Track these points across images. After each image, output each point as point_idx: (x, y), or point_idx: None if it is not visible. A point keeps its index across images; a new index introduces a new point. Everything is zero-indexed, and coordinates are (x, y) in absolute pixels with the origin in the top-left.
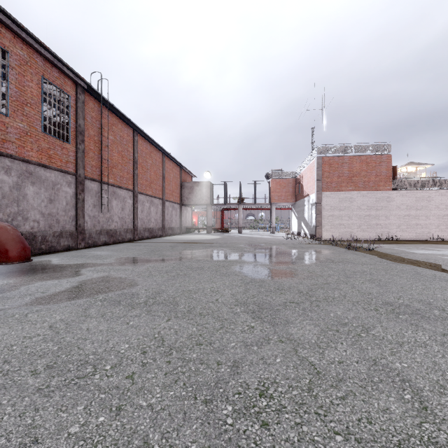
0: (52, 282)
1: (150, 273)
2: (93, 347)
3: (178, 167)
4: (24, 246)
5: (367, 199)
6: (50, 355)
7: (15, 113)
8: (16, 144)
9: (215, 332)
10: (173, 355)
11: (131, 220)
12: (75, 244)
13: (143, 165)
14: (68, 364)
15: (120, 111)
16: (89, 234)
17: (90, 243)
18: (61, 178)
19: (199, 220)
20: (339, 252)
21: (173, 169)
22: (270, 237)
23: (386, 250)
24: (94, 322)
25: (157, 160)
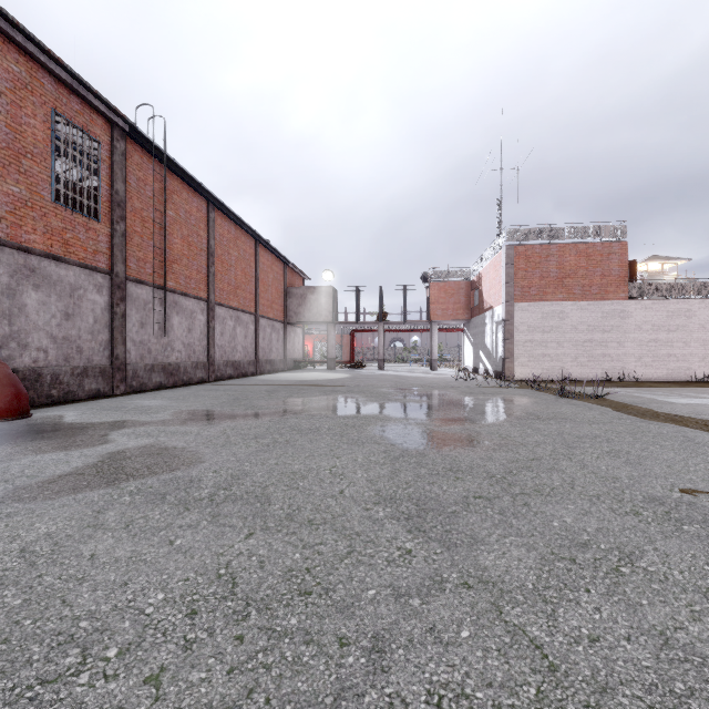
0: (54, 456)
1: (228, 439)
2: (93, 600)
3: (281, 263)
4: (18, 391)
5: (587, 315)
6: (2, 619)
7: (6, 168)
8: (7, 221)
9: (336, 564)
10: (250, 621)
11: (203, 348)
12: (109, 388)
13: (223, 259)
14: (32, 643)
15: (184, 170)
16: (133, 371)
17: (135, 387)
18: (86, 278)
19: (316, 349)
20: (546, 401)
21: (273, 265)
22: (430, 376)
23: (624, 397)
24: (108, 540)
25: (246, 251)
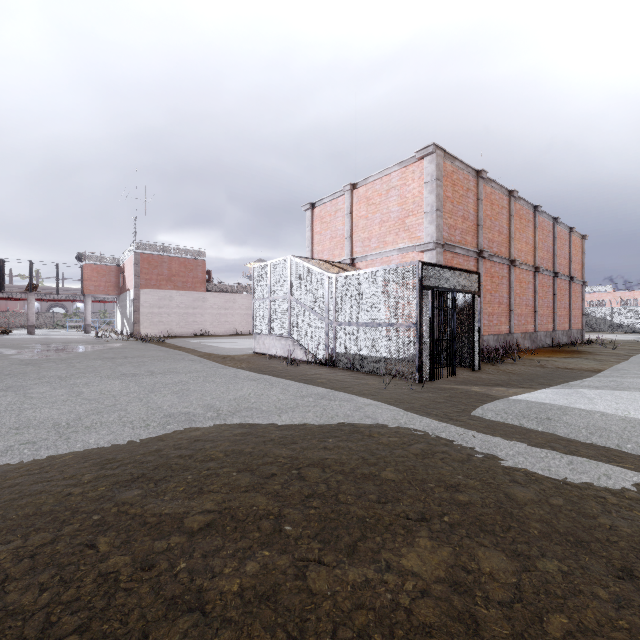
0: None
1: None
2: None
3: None
4: None
5: (185, 299)
6: None
7: None
8: None
9: None
10: None
11: None
12: None
13: None
14: None
15: None
16: None
17: None
18: None
19: None
20: (131, 344)
21: None
22: (78, 337)
23: (175, 341)
24: None
25: None
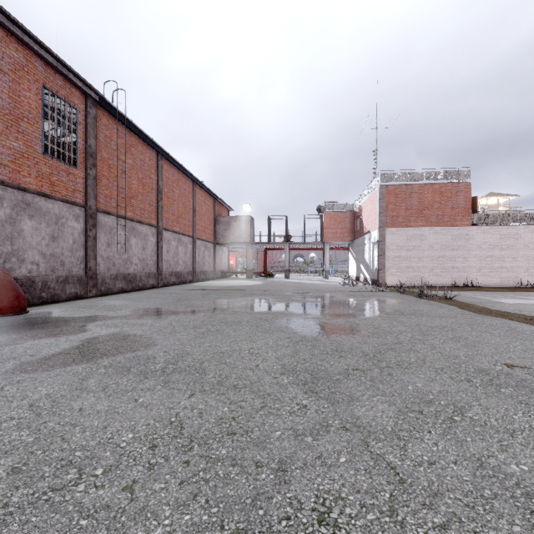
0: (47, 341)
1: (174, 329)
2: (83, 438)
3: (211, 198)
4: (18, 294)
5: (441, 237)
6: (21, 450)
7: (8, 129)
8: (9, 168)
9: (253, 415)
10: (193, 452)
11: (154, 262)
12: (84, 292)
13: (169, 195)
14: (44, 466)
15: (140, 129)
16: (102, 279)
17: (103, 291)
18: (67, 210)
19: (238, 263)
20: (409, 301)
21: (205, 200)
22: (323, 283)
23: (467, 299)
24: (91, 398)
25: (186, 190)
